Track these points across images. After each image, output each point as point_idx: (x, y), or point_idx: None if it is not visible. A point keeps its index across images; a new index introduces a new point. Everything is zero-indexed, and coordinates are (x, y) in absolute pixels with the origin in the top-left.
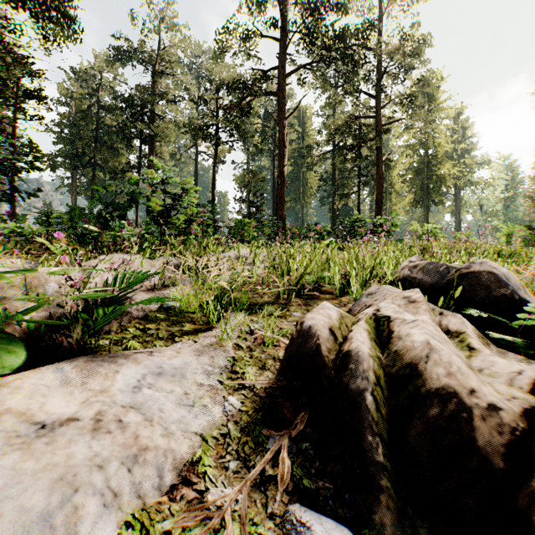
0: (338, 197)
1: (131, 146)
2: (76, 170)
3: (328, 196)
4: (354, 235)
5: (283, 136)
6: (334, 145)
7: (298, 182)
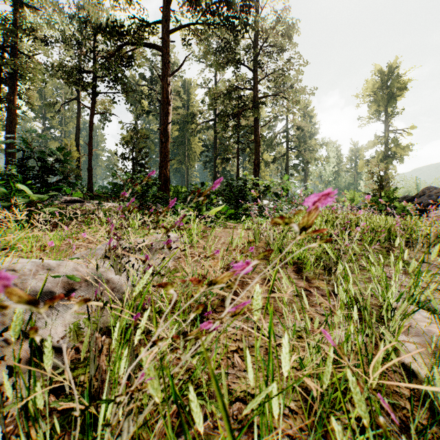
0: (219, 161)
1: None
2: None
3: (210, 161)
4: (244, 198)
5: (167, 93)
6: (216, 116)
7: (183, 146)
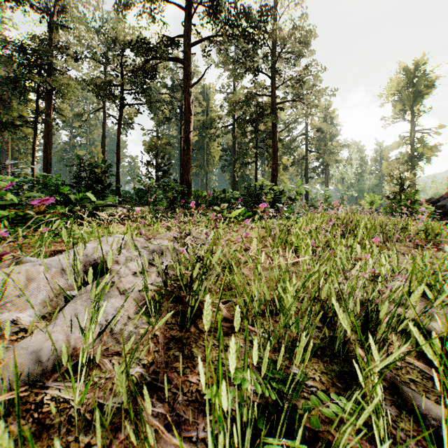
0: (238, 166)
1: (26, 99)
2: None
3: (229, 165)
4: (261, 202)
5: (189, 103)
6: (234, 121)
7: (202, 151)
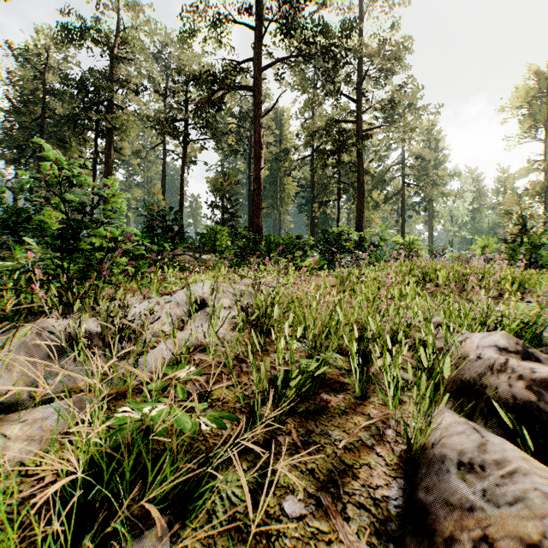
0: (317, 205)
1: (85, 139)
2: (18, 165)
3: (307, 203)
4: (339, 249)
5: (260, 137)
6: (313, 150)
7: (275, 187)
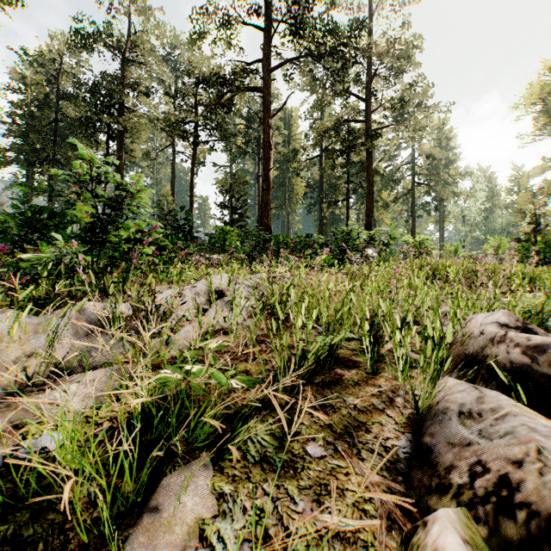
0: (326, 205)
1: (97, 142)
2: (32, 168)
3: (315, 204)
4: (348, 248)
5: (269, 137)
6: (322, 150)
7: (283, 188)
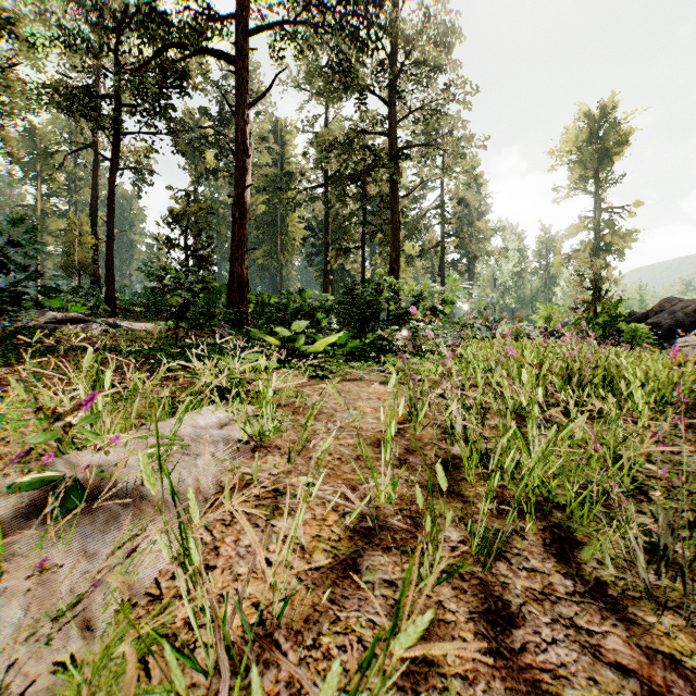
0: (333, 254)
1: None
2: None
3: (318, 254)
4: (377, 318)
5: (244, 135)
6: (327, 179)
7: (274, 229)
